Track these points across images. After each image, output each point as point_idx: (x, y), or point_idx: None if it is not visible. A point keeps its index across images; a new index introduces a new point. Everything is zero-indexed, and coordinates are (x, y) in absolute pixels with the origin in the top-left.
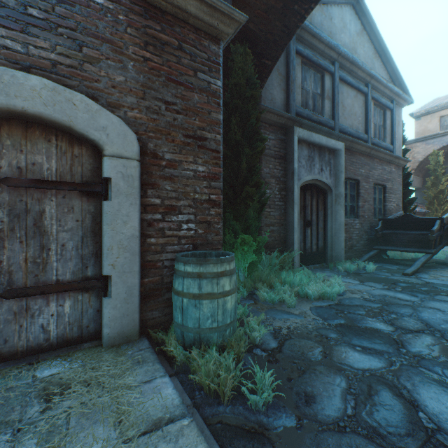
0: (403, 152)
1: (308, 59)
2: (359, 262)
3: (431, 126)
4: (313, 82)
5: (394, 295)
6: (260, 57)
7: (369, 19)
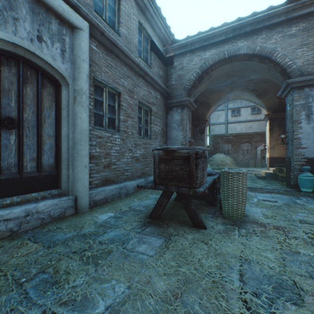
0: None
1: None
2: None
3: None
4: None
5: None
6: None
7: None
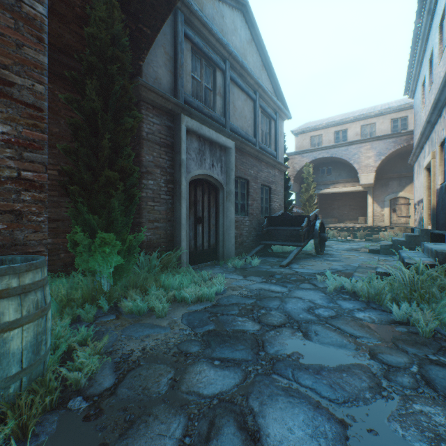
0: (285, 160)
1: (199, 48)
2: (247, 257)
3: (305, 143)
4: (205, 74)
5: (269, 287)
6: (135, 19)
7: (257, 32)
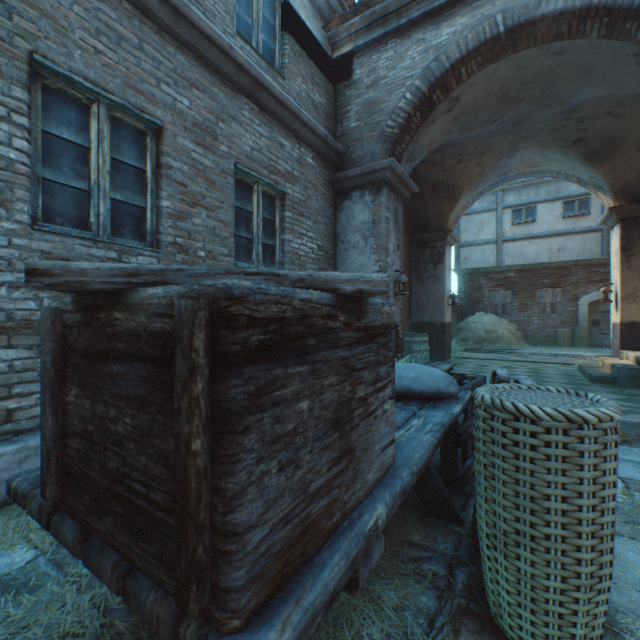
0: None
1: None
2: None
3: None
4: None
5: None
6: None
7: None
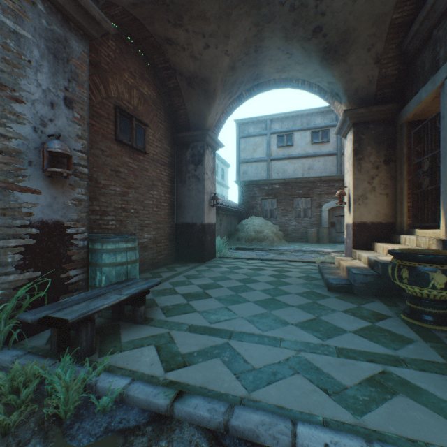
0: None
1: None
2: None
3: None
4: None
5: None
6: None
7: None
